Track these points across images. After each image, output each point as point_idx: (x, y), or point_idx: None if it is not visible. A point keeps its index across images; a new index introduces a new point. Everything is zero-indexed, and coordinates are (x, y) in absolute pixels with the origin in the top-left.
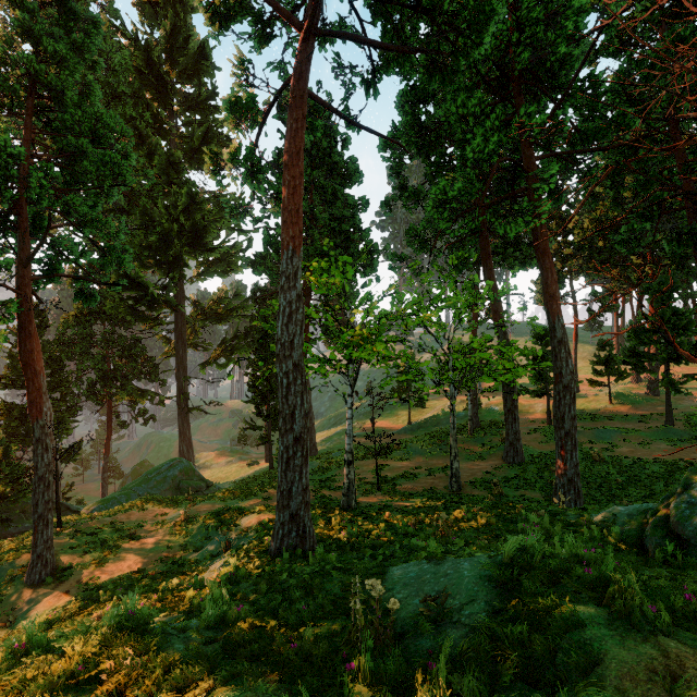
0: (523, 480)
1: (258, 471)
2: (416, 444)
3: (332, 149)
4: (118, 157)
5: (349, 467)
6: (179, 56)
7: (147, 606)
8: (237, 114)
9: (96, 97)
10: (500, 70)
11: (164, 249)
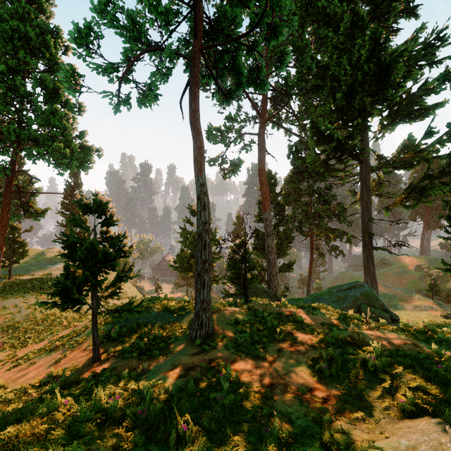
0: None
1: None
2: None
3: None
4: None
5: None
6: None
7: None
8: None
9: None
10: None
11: (349, 105)
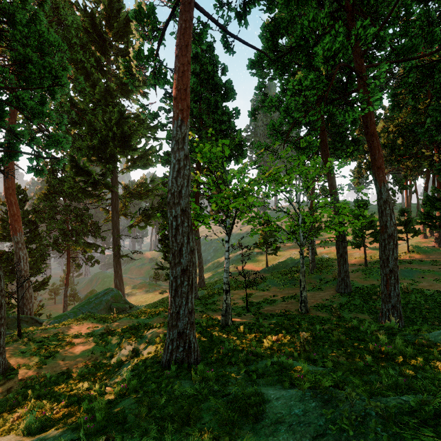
0: (353, 306)
1: (165, 297)
2: (273, 280)
3: (215, 74)
4: (54, 63)
5: (226, 295)
6: (113, 22)
7: (47, 415)
8: (141, 23)
9: (41, 22)
10: (338, 2)
11: (103, 149)
